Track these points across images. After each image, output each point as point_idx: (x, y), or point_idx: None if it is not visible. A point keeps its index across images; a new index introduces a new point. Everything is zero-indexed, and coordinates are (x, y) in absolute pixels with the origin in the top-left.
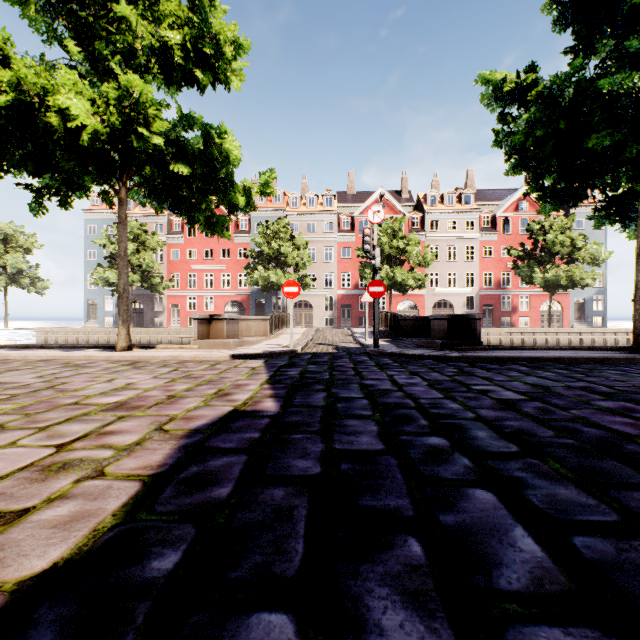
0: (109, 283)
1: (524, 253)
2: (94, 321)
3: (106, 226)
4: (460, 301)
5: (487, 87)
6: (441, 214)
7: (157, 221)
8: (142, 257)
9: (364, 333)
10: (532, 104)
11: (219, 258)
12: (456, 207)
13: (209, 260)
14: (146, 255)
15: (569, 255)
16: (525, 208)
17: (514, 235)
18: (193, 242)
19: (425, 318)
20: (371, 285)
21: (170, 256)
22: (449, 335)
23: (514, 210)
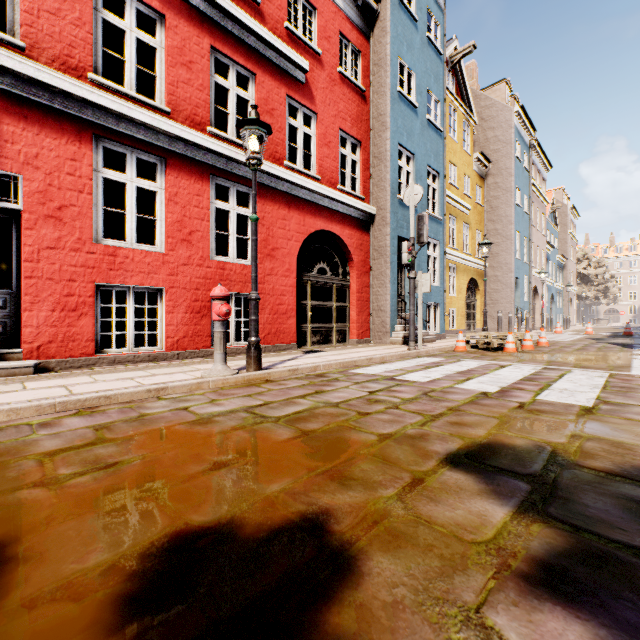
0: None
1: None
2: None
3: None
4: None
5: None
6: None
7: None
8: None
9: None
10: None
11: None
12: None
13: None
14: None
15: None
16: None
17: None
18: None
19: None
20: None
21: None
22: None
23: None
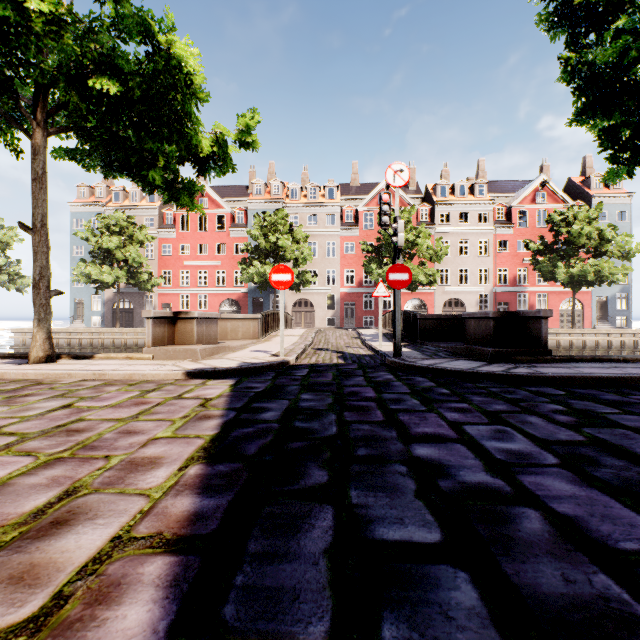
0: (92, 279)
1: (544, 247)
2: (81, 321)
3: (95, 220)
4: (472, 299)
5: (547, 4)
6: (452, 206)
7: (148, 214)
8: (128, 251)
9: (374, 335)
10: (609, 26)
11: (214, 254)
12: (468, 198)
13: (203, 256)
14: (132, 249)
15: (596, 248)
16: (543, 199)
17: (531, 228)
18: (186, 236)
19: (450, 317)
20: (391, 271)
21: (161, 251)
22: (495, 339)
23: (531, 201)
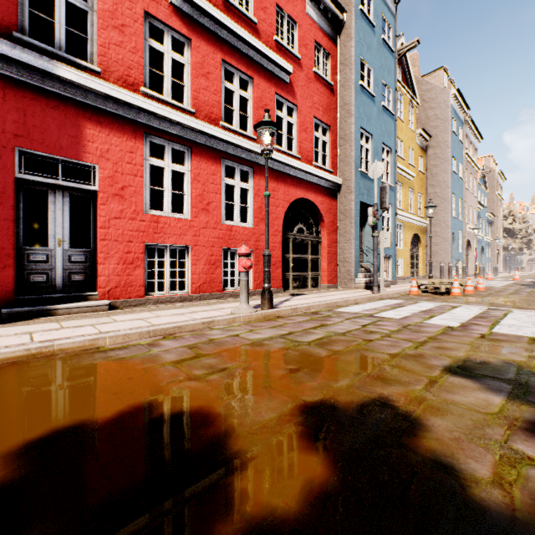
0: None
1: None
2: None
3: None
4: None
5: None
6: None
7: None
8: None
9: None
10: None
11: None
12: None
13: None
14: None
15: None
16: None
17: None
18: None
19: None
20: None
21: None
22: None
23: None
